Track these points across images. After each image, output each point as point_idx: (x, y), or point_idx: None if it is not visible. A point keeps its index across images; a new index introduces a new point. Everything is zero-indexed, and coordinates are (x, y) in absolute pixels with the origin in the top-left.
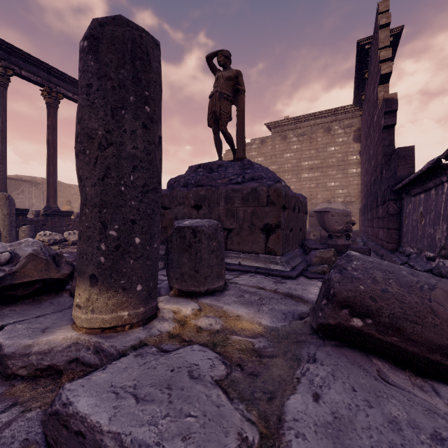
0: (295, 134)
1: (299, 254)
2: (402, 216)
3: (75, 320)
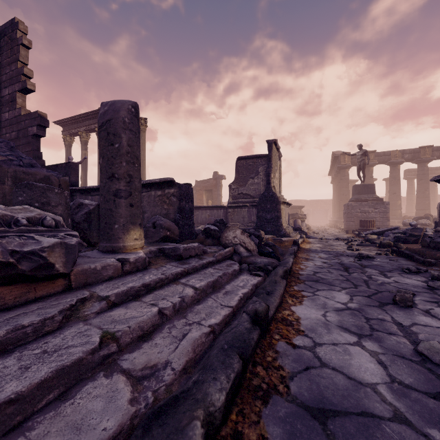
0: None
1: None
2: None
3: (135, 246)
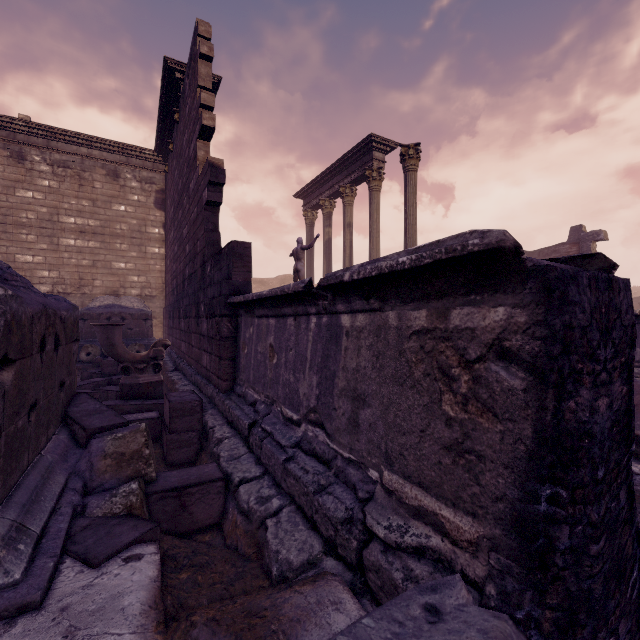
0: (45, 157)
1: (60, 456)
2: (239, 341)
3: None
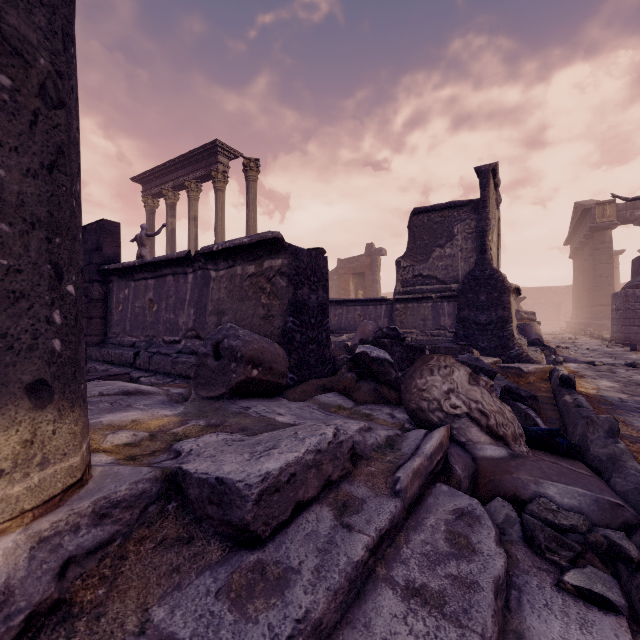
0: None
1: None
2: (110, 302)
3: None
